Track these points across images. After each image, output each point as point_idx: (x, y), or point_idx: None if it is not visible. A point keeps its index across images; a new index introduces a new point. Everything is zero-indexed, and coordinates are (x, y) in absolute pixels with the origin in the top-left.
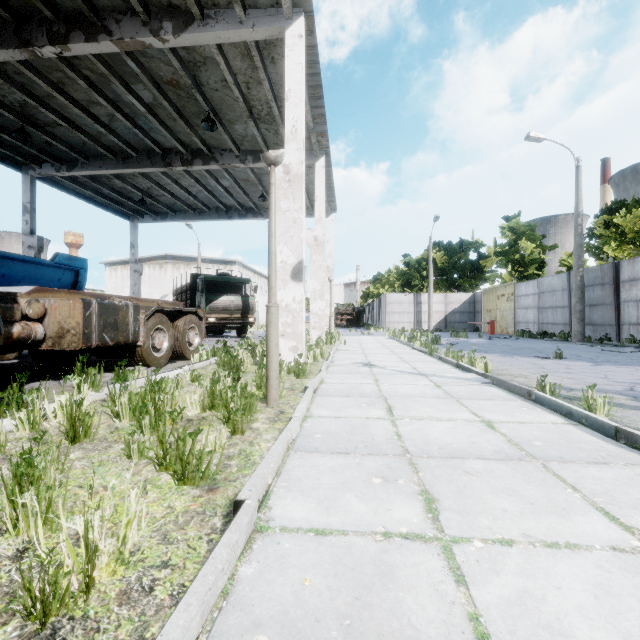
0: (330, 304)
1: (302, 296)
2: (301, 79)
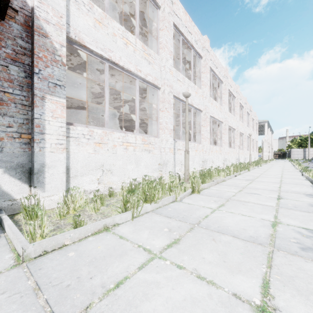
0: (272, 153)
1: (269, 154)
2: (269, 133)
